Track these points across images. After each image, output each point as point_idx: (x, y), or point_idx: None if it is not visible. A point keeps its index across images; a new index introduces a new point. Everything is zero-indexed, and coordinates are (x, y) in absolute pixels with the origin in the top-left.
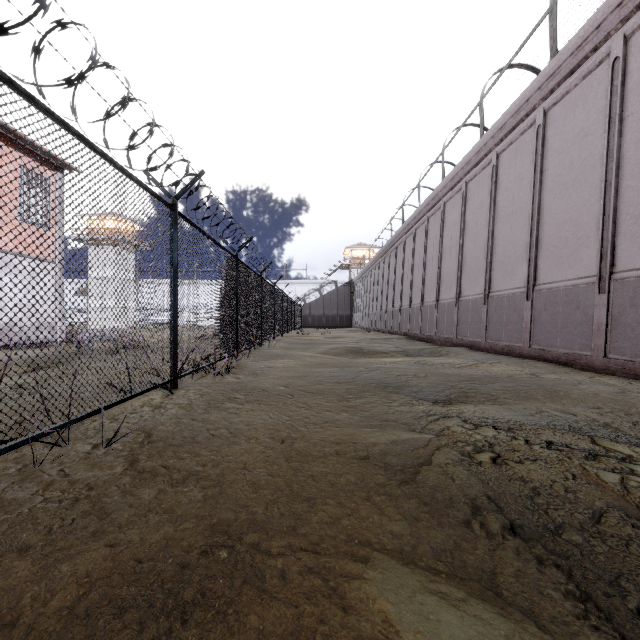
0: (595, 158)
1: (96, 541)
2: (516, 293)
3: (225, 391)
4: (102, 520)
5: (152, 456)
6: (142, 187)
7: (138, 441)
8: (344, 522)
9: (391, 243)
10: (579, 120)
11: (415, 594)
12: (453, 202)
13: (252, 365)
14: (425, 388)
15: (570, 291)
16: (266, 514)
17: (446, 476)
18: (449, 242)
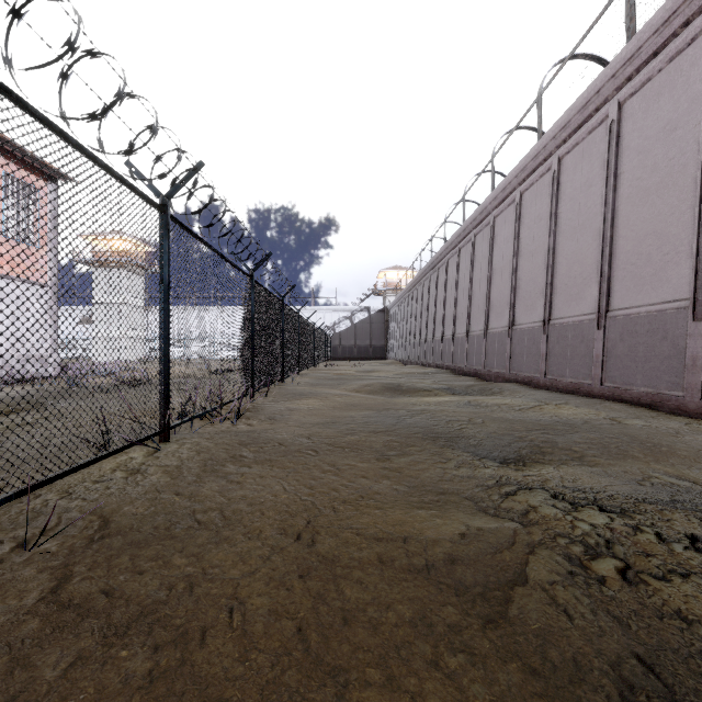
0: (686, 156)
1: None
2: (584, 320)
3: (230, 446)
4: None
5: (96, 567)
6: (114, 177)
7: (86, 535)
8: None
9: (431, 265)
10: (665, 111)
11: None
12: (505, 216)
13: (270, 407)
14: (486, 440)
15: (654, 318)
16: None
17: (557, 609)
18: (500, 262)
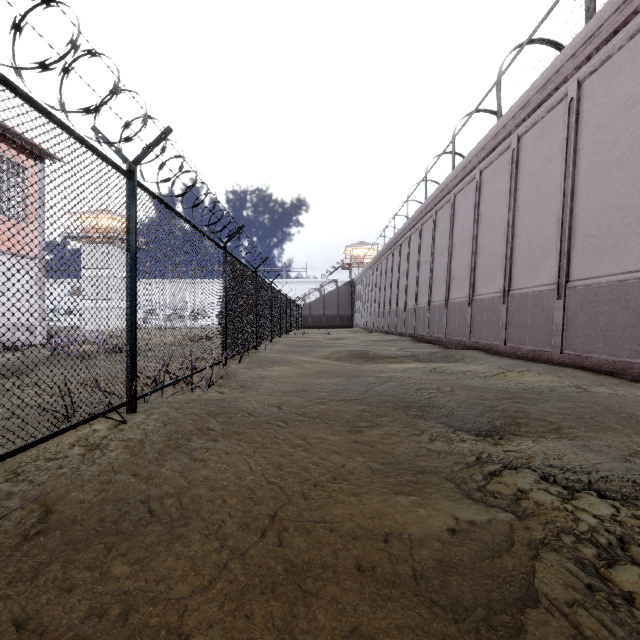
0: None
1: None
2: (543, 291)
3: (198, 416)
4: None
5: (19, 579)
6: (73, 137)
7: (21, 530)
8: None
9: (395, 240)
10: (625, 87)
11: None
12: (465, 193)
13: (243, 374)
14: (457, 410)
15: (615, 288)
16: None
17: None
18: (460, 236)
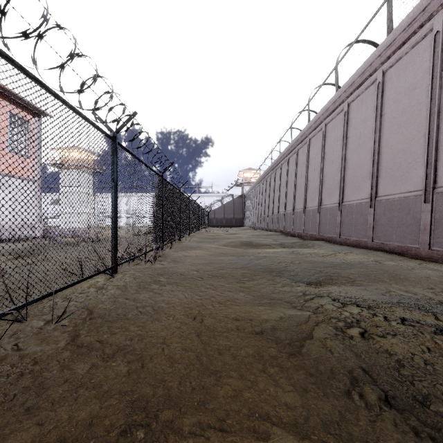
0: (421, 105)
1: (30, 419)
2: (362, 202)
3: (152, 275)
4: (39, 395)
5: (91, 331)
6: (89, 122)
7: (82, 317)
8: (245, 395)
9: (271, 168)
10: (409, 78)
11: None
12: (316, 138)
13: (173, 254)
14: (300, 272)
15: (403, 201)
16: (180, 389)
17: (326, 349)
18: (313, 166)
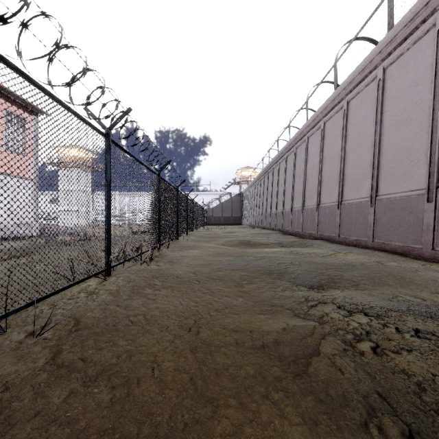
0: (424, 102)
1: None
2: (362, 201)
3: (147, 278)
4: (3, 435)
5: (75, 346)
6: (79, 118)
7: (67, 329)
8: (247, 431)
9: (269, 166)
10: (411, 74)
11: None
12: (314, 136)
13: (170, 254)
14: (301, 275)
15: (404, 200)
16: (169, 425)
17: (335, 369)
18: (311, 165)
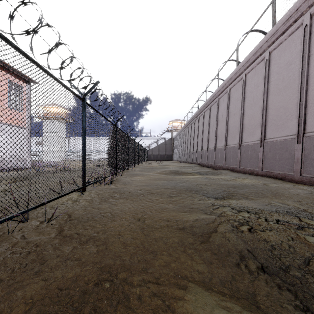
0: (295, 75)
1: (38, 277)
2: (255, 143)
3: (109, 193)
4: (42, 264)
5: (71, 228)
6: (67, 89)
7: (64, 219)
8: (172, 265)
9: (192, 119)
10: (287, 57)
11: (214, 309)
12: (223, 98)
13: (123, 179)
14: (211, 191)
15: (282, 142)
16: (130, 261)
17: (225, 239)
18: (221, 118)
